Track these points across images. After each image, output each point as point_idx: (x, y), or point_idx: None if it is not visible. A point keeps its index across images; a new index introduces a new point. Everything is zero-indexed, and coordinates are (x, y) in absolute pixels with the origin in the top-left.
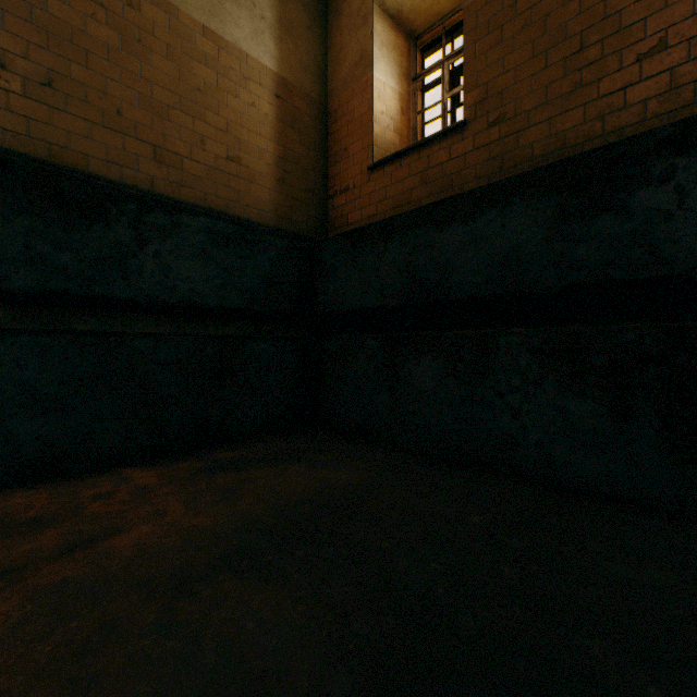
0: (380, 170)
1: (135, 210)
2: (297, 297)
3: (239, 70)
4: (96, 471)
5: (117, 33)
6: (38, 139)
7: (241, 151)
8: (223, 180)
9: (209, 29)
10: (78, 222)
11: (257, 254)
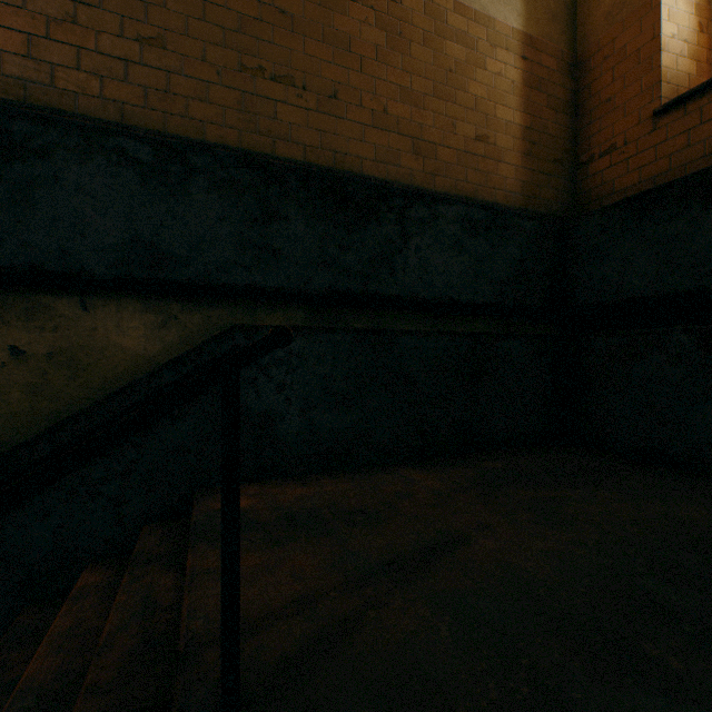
0: (676, 110)
1: (400, 206)
2: (547, 288)
3: (485, 39)
4: (372, 466)
5: (382, 32)
6: (326, 150)
7: (487, 129)
8: (471, 163)
9: (458, 3)
10: (357, 223)
11: (506, 240)
